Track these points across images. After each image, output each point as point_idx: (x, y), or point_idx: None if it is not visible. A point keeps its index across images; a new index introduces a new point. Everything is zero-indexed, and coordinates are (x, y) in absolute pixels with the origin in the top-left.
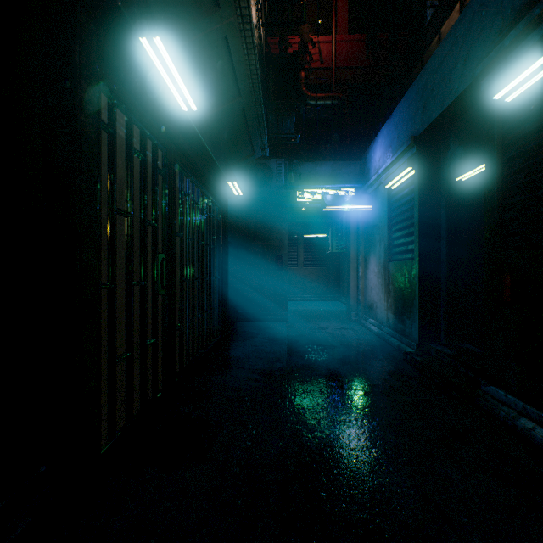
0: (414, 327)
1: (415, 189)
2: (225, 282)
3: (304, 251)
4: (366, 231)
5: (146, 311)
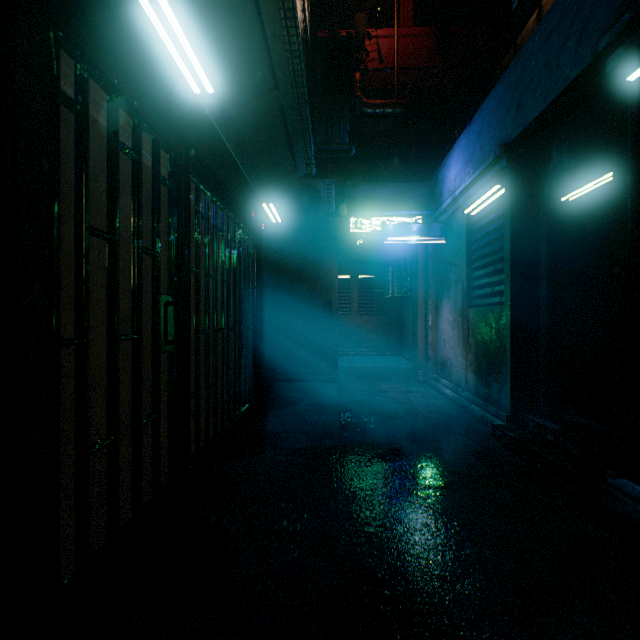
0: (504, 392)
1: (505, 213)
2: (259, 334)
3: (358, 295)
4: (438, 269)
5: (141, 376)
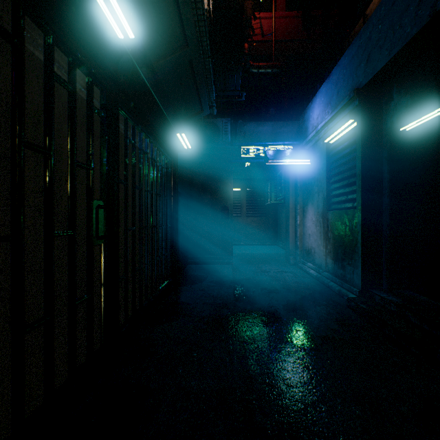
0: (356, 273)
1: (357, 140)
2: (175, 230)
3: (246, 202)
4: (304, 183)
5: (75, 265)
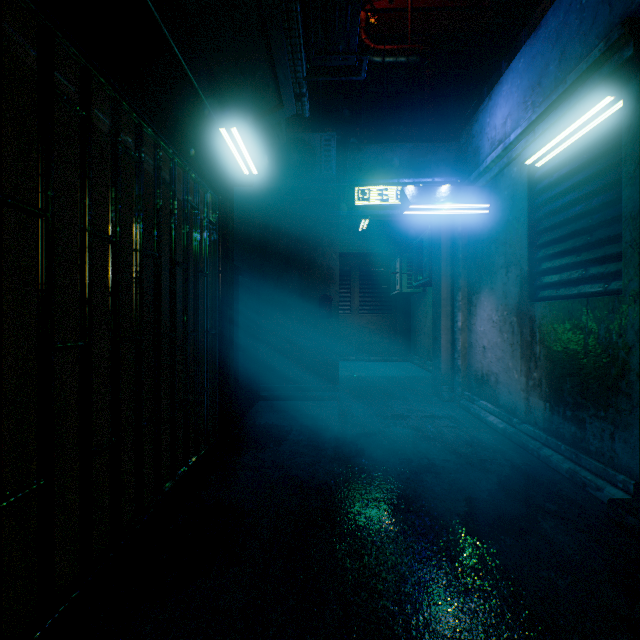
0: (623, 440)
1: (626, 140)
2: (227, 340)
3: (359, 292)
4: (472, 252)
5: None
